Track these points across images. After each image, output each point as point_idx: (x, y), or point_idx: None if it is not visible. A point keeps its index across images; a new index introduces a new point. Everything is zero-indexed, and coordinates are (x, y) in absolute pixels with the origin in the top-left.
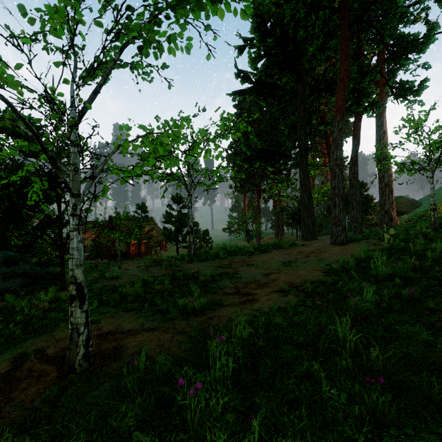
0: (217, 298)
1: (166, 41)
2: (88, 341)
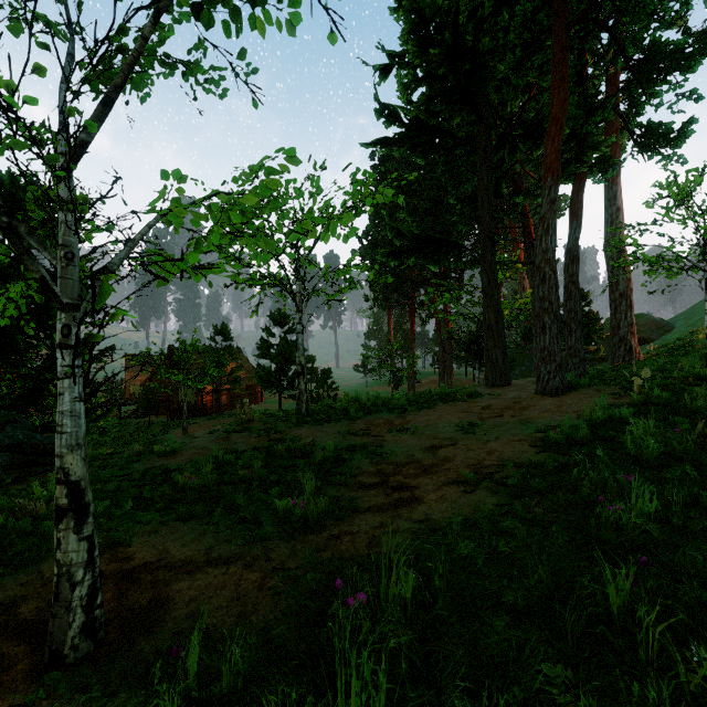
0: (347, 494)
1: (249, 2)
2: (93, 597)
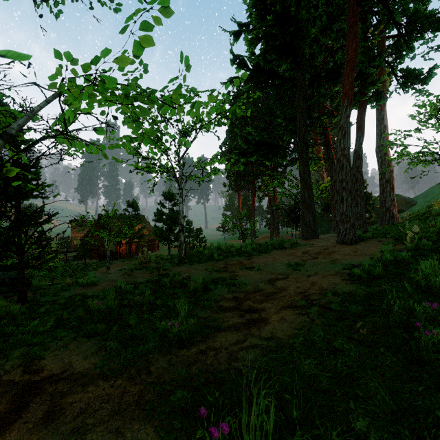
0: (211, 315)
1: None
2: None
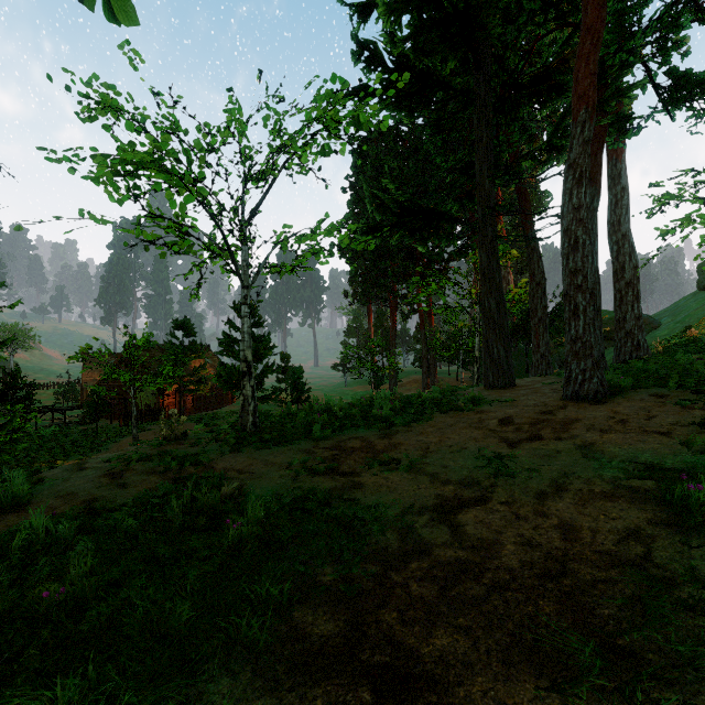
0: (250, 703)
1: None
2: None
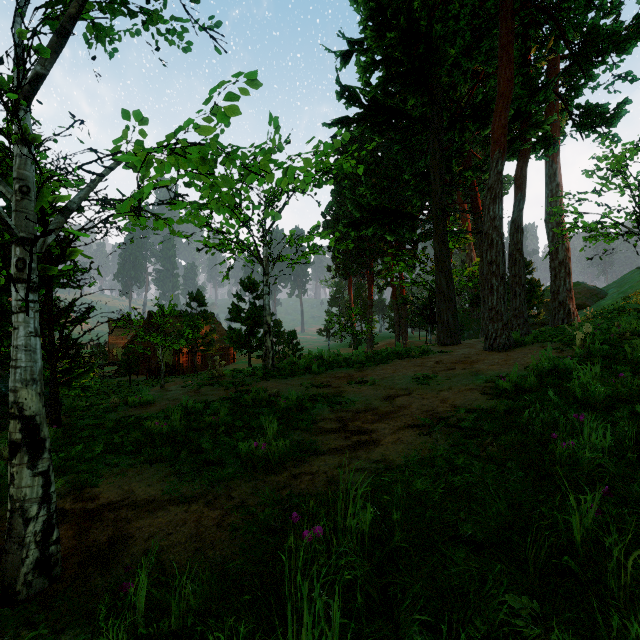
0: (307, 438)
1: None
2: (48, 533)
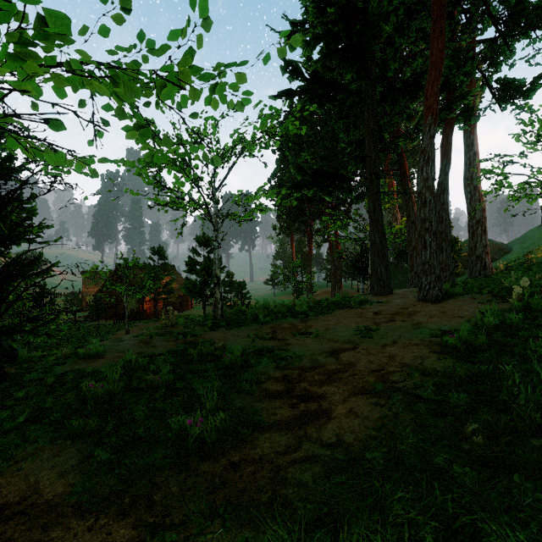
0: (251, 404)
1: None
2: None
